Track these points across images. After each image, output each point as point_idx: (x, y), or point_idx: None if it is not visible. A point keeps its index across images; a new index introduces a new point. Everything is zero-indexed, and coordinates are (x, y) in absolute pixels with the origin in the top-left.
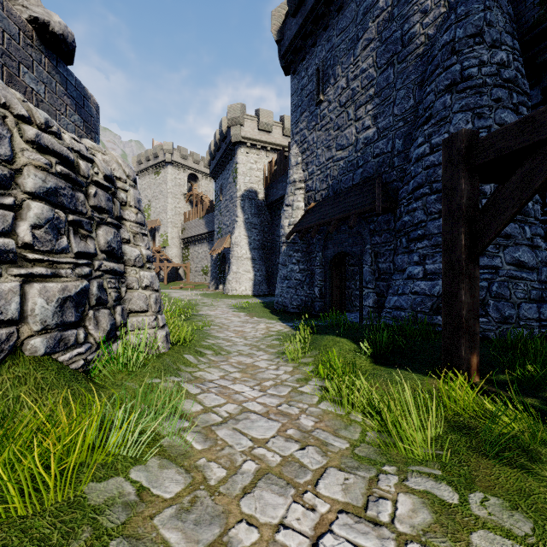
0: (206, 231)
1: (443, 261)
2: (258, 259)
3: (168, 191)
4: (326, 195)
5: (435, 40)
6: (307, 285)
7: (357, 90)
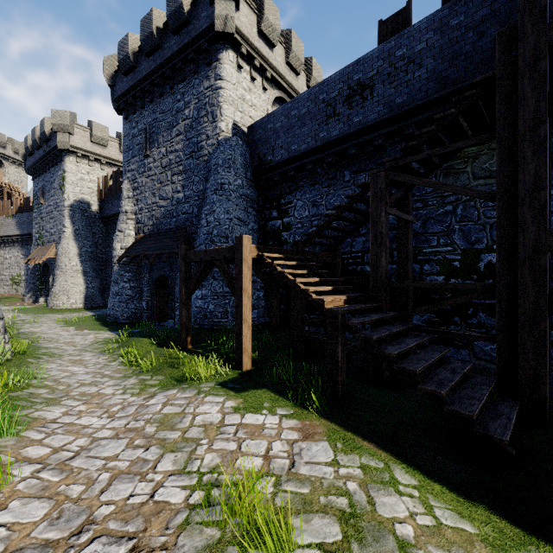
0: (18, 233)
1: (179, 298)
2: (91, 271)
3: None
4: (152, 230)
5: (212, 157)
6: (137, 300)
7: (173, 162)
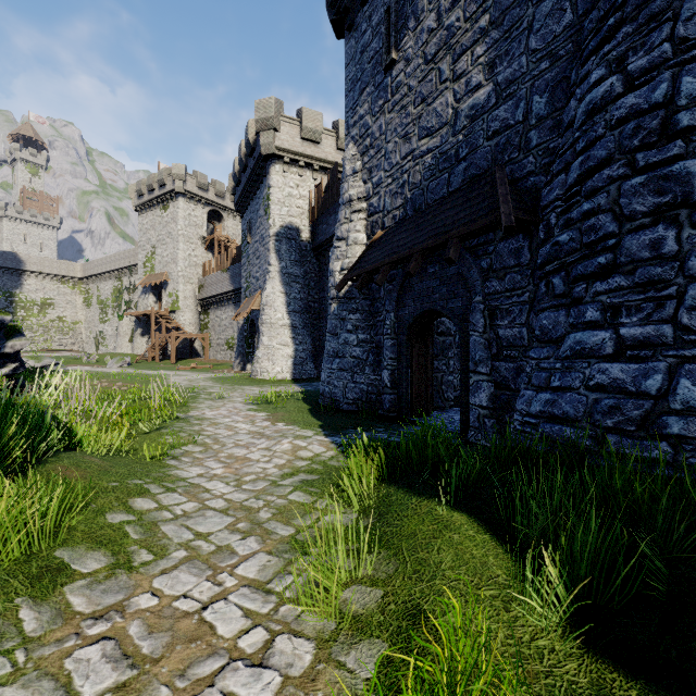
0: (231, 288)
1: None
2: (301, 327)
3: (179, 233)
4: (402, 216)
5: None
6: (370, 367)
7: (457, 25)
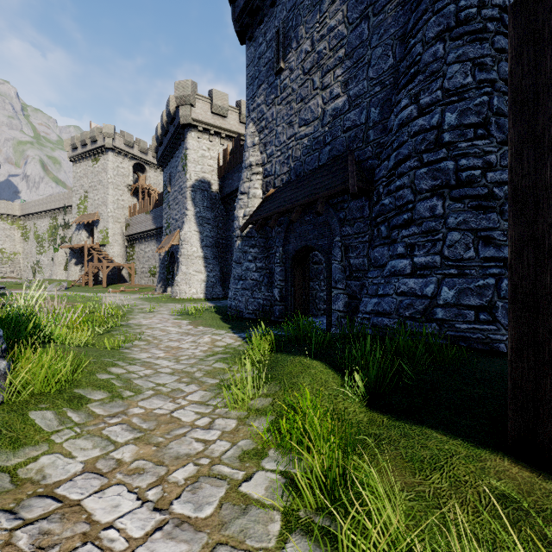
0: (153, 227)
1: (512, 231)
2: (211, 258)
3: (109, 181)
4: (288, 179)
5: None
6: (265, 286)
7: (324, 52)
